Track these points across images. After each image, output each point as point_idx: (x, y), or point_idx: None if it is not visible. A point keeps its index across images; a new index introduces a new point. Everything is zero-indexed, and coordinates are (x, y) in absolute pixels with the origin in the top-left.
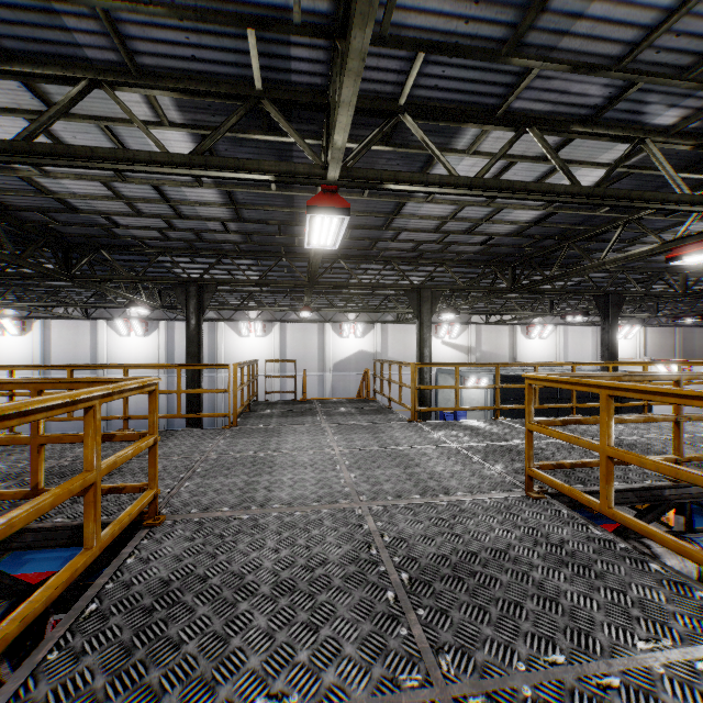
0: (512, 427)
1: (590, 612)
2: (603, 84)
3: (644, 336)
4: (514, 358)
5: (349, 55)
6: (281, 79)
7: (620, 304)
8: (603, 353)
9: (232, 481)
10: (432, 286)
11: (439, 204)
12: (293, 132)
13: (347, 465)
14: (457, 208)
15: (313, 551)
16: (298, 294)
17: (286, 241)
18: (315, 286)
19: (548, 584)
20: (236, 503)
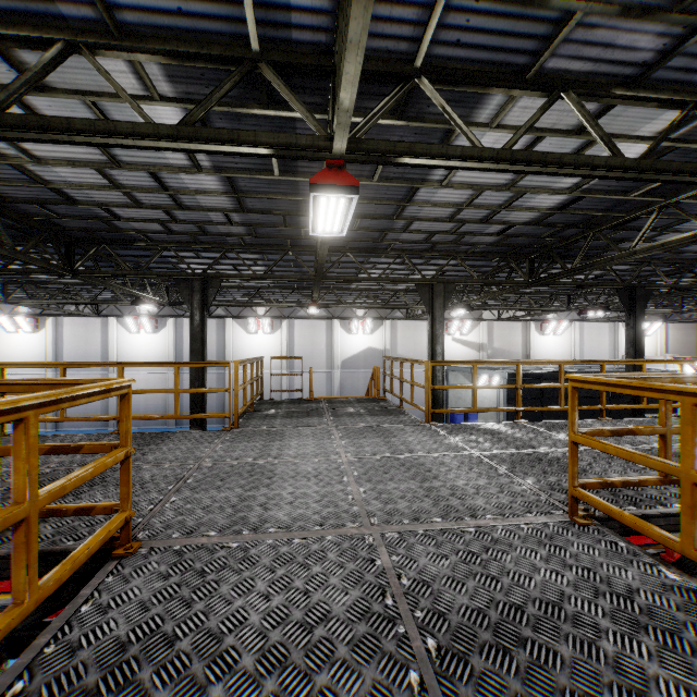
0: (537, 432)
1: None
2: (657, 33)
3: (664, 333)
4: (527, 355)
5: None
6: (281, 38)
7: (645, 298)
8: (627, 350)
9: (224, 496)
10: (444, 279)
11: (455, 189)
12: (295, 99)
13: (356, 476)
14: (474, 193)
15: (313, 599)
16: (305, 290)
17: (291, 233)
18: (322, 280)
19: (628, 663)
20: (226, 525)
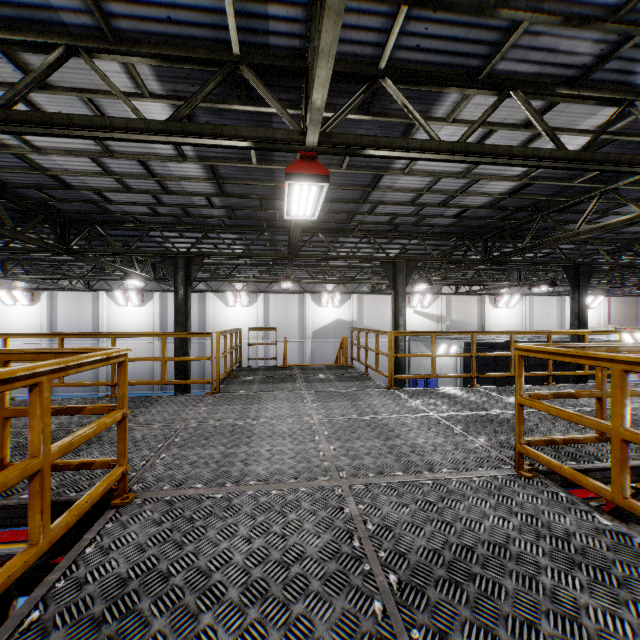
0: (489, 396)
1: (623, 639)
2: (595, 39)
3: (607, 305)
4: (482, 326)
5: None
6: (259, 43)
7: (589, 275)
8: (573, 321)
9: (209, 453)
10: (406, 257)
11: (416, 176)
12: (271, 97)
13: (326, 435)
14: (433, 180)
15: (289, 542)
16: (280, 267)
17: (267, 215)
18: (295, 258)
19: (563, 595)
20: (211, 479)
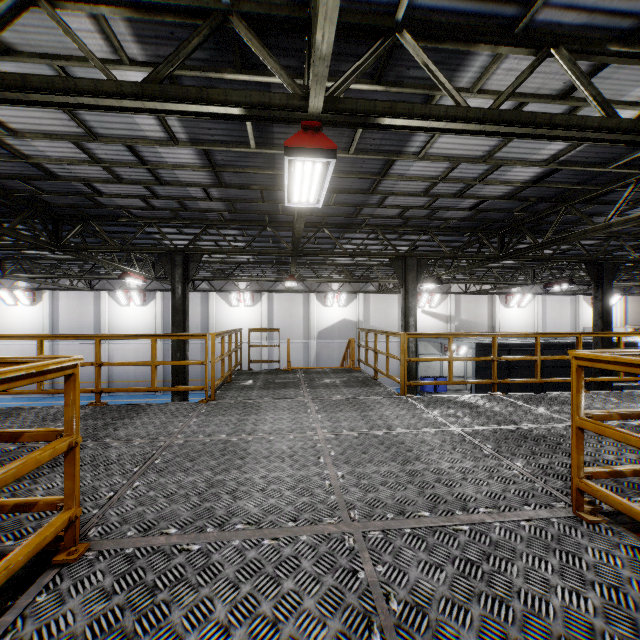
0: (515, 405)
1: None
2: None
3: (623, 305)
4: (493, 327)
5: None
6: None
7: (613, 272)
8: (595, 322)
9: (192, 480)
10: (417, 254)
11: (431, 162)
12: (268, 55)
13: (333, 456)
14: (450, 166)
15: (282, 633)
16: (284, 266)
17: (269, 208)
18: (299, 254)
19: None
20: (189, 520)
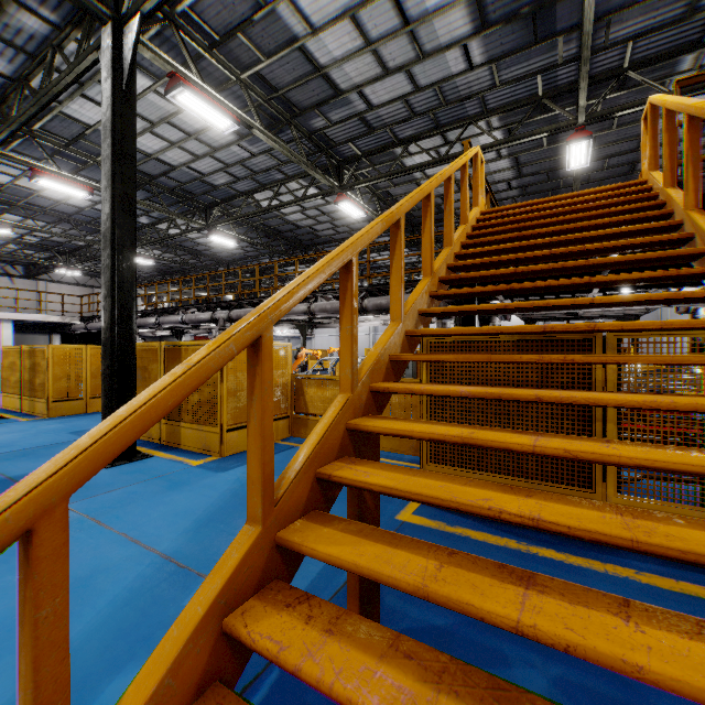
0: None
1: None
2: None
3: None
4: None
5: (581, 74)
6: (552, 86)
7: None
8: None
9: None
10: None
11: None
12: (558, 108)
13: None
14: None
15: None
16: None
17: (552, 186)
18: None
19: None
20: None
